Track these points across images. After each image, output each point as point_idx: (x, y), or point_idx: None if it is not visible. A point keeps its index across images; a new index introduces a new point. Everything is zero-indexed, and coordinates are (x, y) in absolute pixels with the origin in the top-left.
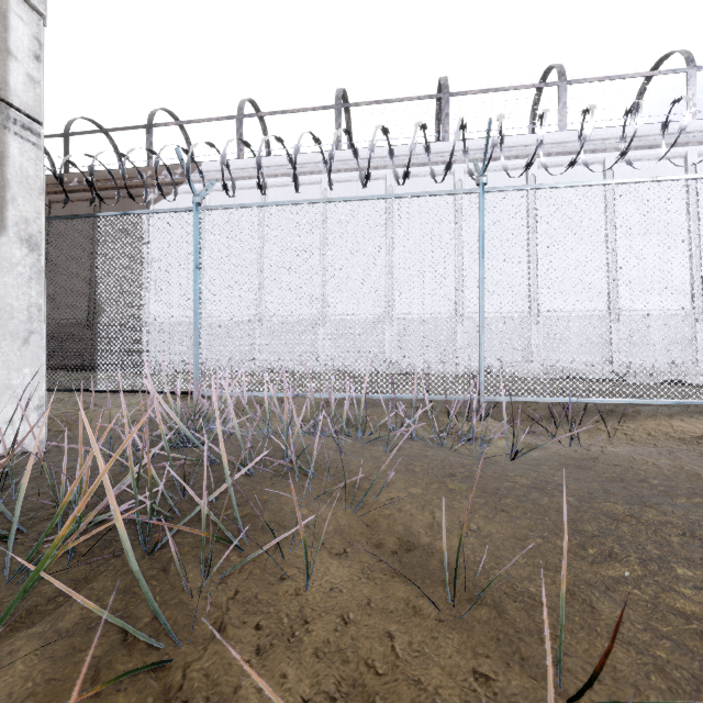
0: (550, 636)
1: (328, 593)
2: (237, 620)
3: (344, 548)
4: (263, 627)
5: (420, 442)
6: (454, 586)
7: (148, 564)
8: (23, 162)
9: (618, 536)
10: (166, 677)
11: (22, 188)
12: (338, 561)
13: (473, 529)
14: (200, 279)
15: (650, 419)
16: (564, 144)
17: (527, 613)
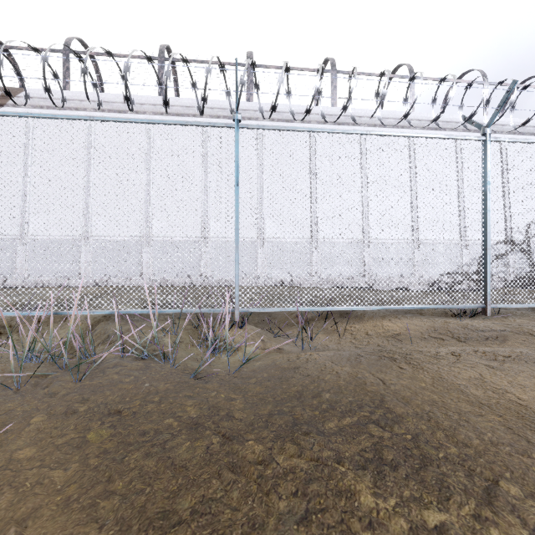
0: None
1: None
2: None
3: None
4: None
5: (148, 360)
6: None
7: None
8: None
9: (215, 515)
10: None
11: None
12: None
13: None
14: None
15: (370, 320)
16: (334, 116)
17: None
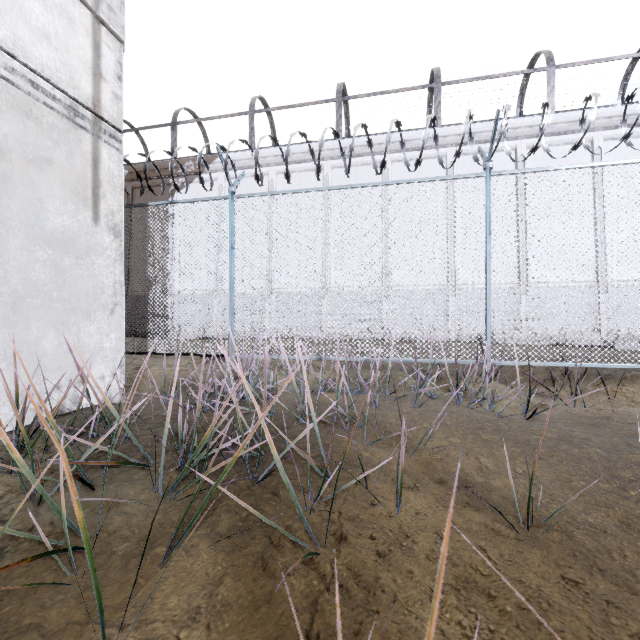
0: (619, 555)
1: (416, 516)
2: (353, 531)
3: (413, 483)
4: (376, 538)
5: (438, 400)
6: (527, 513)
7: (260, 489)
8: (110, 164)
9: None
10: (317, 568)
11: (109, 186)
12: (413, 493)
13: (520, 472)
14: (234, 258)
15: None
16: (552, 125)
17: (592, 538)
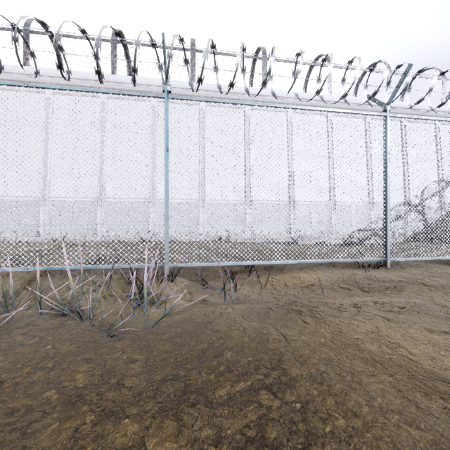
0: None
1: None
2: None
3: None
4: None
5: (68, 317)
6: None
7: None
8: None
9: None
10: None
11: None
12: None
13: None
14: None
15: (289, 272)
16: (265, 96)
17: None
